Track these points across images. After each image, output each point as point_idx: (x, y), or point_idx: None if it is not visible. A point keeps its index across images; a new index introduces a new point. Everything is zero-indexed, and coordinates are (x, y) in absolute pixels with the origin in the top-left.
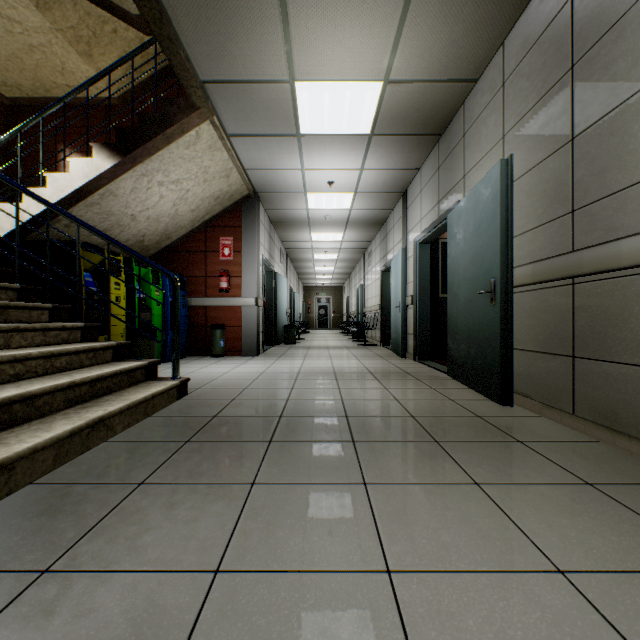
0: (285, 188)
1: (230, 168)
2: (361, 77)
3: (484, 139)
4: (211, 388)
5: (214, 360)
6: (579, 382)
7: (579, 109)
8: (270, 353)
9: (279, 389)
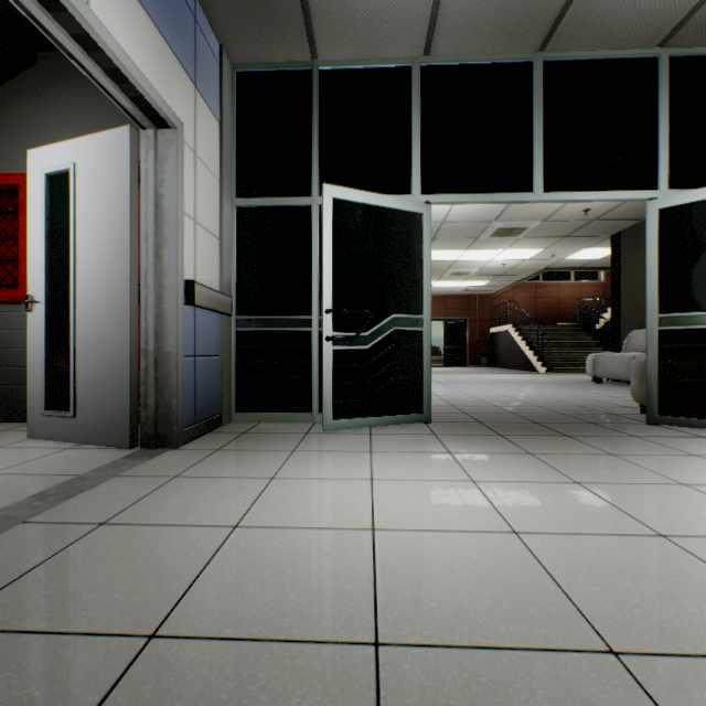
0: None
1: None
2: None
3: None
4: None
5: None
6: None
7: None
8: None
9: None
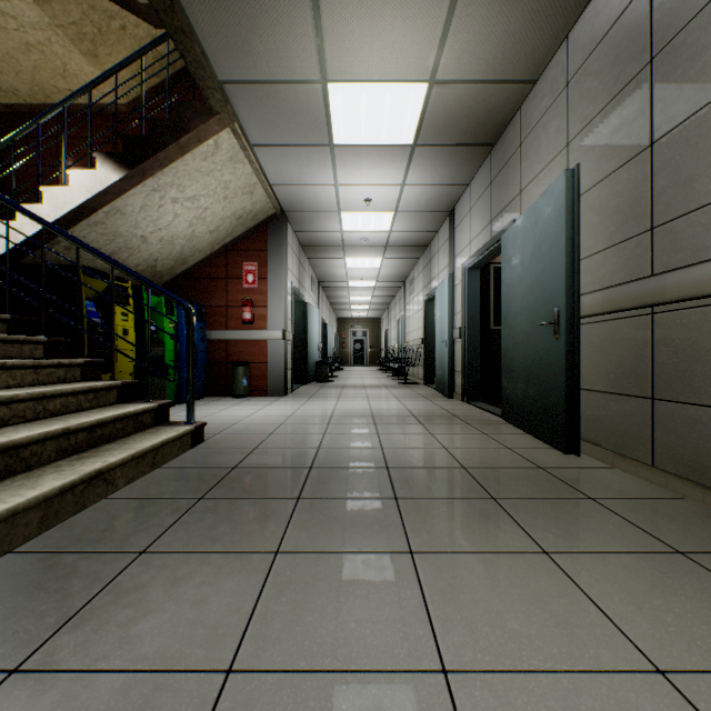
0: (316, 206)
1: (254, 183)
2: (403, 77)
3: (544, 148)
4: (231, 434)
5: (236, 401)
6: (660, 428)
7: (660, 109)
8: (299, 393)
9: (309, 435)
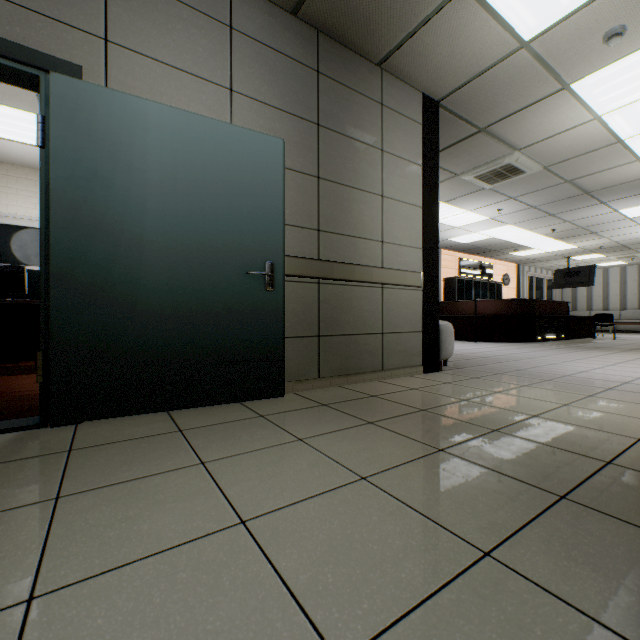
0: None
1: None
2: None
3: (185, 48)
4: None
5: None
6: (324, 353)
7: (324, 162)
8: None
9: None
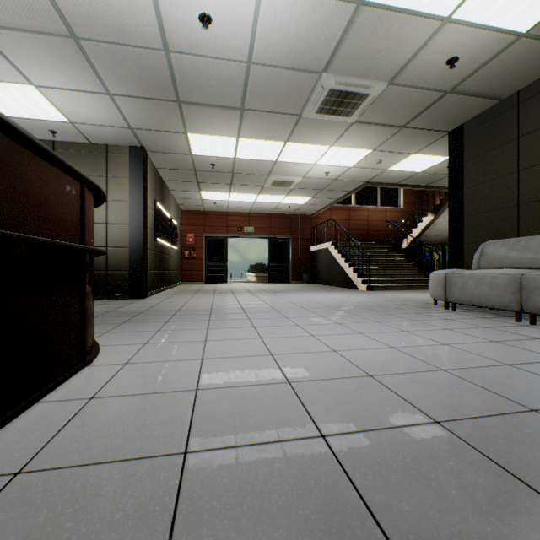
0: None
1: None
2: None
3: None
4: None
5: None
6: None
7: None
8: None
9: None
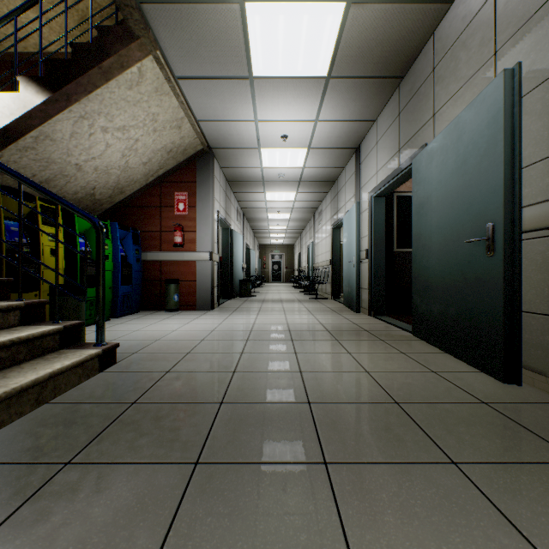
0: (239, 143)
1: (181, 118)
2: None
3: (464, 65)
4: (149, 353)
5: (167, 315)
6: None
7: None
8: (225, 307)
9: (226, 354)
